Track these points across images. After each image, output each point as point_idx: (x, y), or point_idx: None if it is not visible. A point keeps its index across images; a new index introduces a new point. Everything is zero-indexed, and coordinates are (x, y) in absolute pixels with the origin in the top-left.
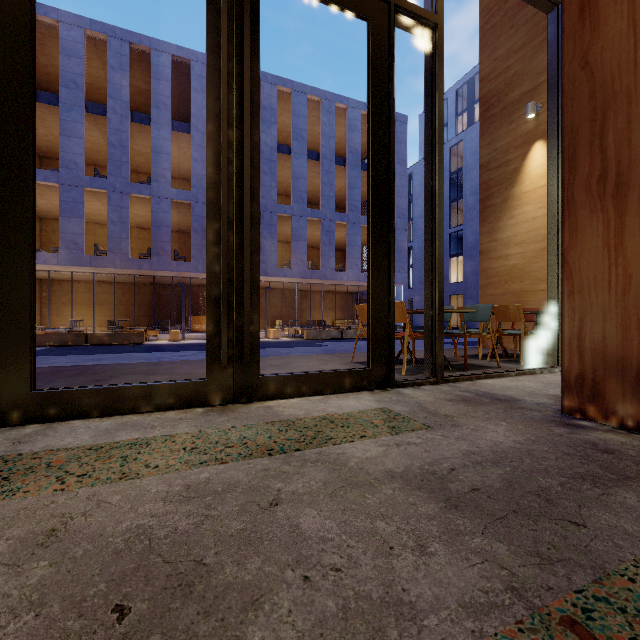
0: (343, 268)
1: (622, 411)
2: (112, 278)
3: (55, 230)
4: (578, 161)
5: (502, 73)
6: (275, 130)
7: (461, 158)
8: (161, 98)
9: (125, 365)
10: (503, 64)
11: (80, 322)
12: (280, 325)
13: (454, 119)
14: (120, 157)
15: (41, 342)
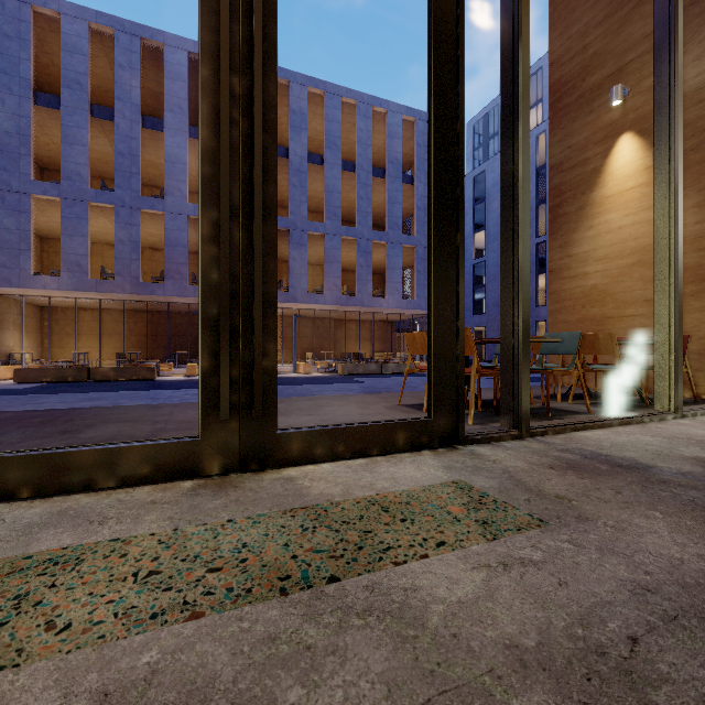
0: (382, 294)
1: None
2: (122, 305)
3: (58, 251)
4: None
5: (578, 54)
6: (305, 137)
7: None
8: (176, 101)
9: (114, 409)
10: (579, 43)
11: (85, 355)
12: (311, 358)
13: None
14: (129, 167)
15: (37, 378)
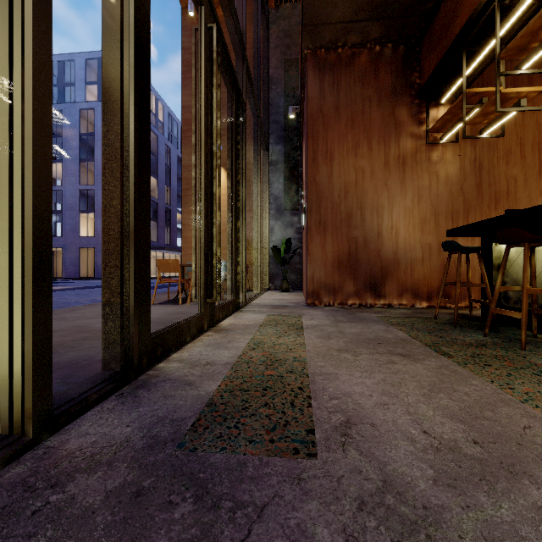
0: None
1: (325, 300)
2: None
3: None
4: (312, 213)
5: None
6: None
7: (90, 123)
8: None
9: None
10: None
11: None
12: None
13: (83, 84)
14: None
15: None
